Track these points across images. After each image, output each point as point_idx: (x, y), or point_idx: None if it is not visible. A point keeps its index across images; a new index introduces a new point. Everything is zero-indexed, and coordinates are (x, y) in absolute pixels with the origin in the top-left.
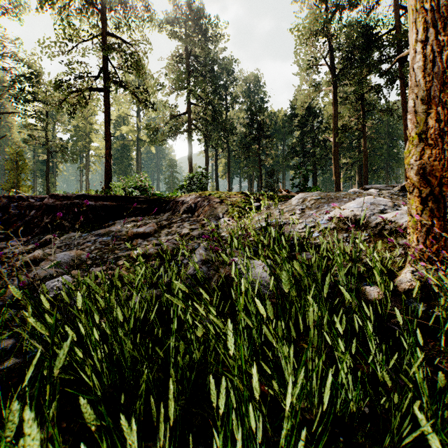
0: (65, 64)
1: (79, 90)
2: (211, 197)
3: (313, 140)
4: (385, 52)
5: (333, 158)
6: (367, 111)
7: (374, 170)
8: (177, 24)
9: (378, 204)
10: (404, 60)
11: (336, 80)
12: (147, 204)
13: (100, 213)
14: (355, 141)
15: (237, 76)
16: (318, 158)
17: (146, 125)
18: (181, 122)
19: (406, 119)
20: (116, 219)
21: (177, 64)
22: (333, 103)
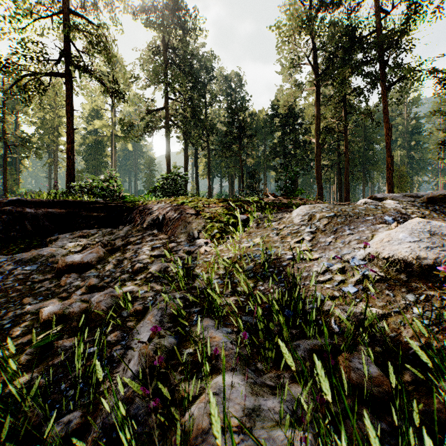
0: (17, 43)
1: (33, 73)
2: (184, 207)
3: (294, 141)
4: (368, 54)
5: (315, 160)
6: (348, 113)
7: (352, 172)
8: (154, 11)
9: (440, 233)
10: (386, 63)
11: (318, 81)
12: (106, 212)
13: (43, 222)
14: (334, 143)
15: (218, 73)
16: (299, 159)
17: (120, 119)
18: (159, 118)
19: (387, 122)
20: (63, 231)
21: (154, 55)
22: (315, 103)
